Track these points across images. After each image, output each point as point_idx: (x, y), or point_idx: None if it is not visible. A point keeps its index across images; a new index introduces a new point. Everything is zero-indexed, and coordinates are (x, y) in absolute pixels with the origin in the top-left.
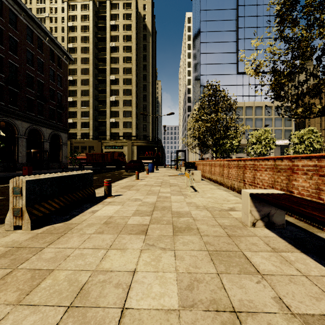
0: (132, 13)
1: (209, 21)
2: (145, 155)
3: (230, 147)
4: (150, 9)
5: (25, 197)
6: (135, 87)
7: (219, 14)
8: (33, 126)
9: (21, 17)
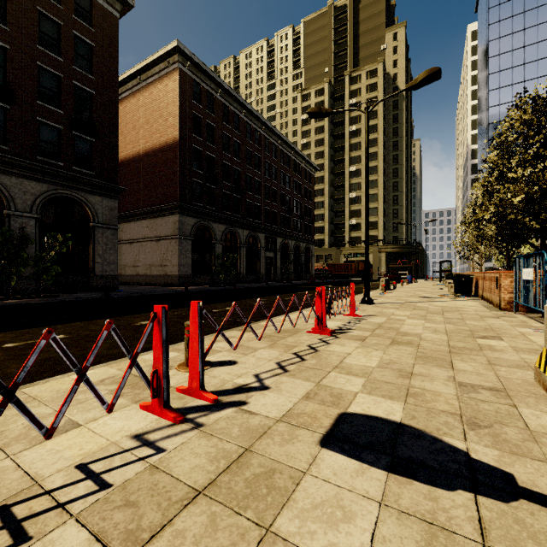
0: (378, 81)
1: (506, 52)
2: (397, 264)
3: (517, 255)
4: (403, 63)
5: (384, 283)
6: (383, 175)
7: (525, 36)
8: (296, 243)
9: (291, 156)
